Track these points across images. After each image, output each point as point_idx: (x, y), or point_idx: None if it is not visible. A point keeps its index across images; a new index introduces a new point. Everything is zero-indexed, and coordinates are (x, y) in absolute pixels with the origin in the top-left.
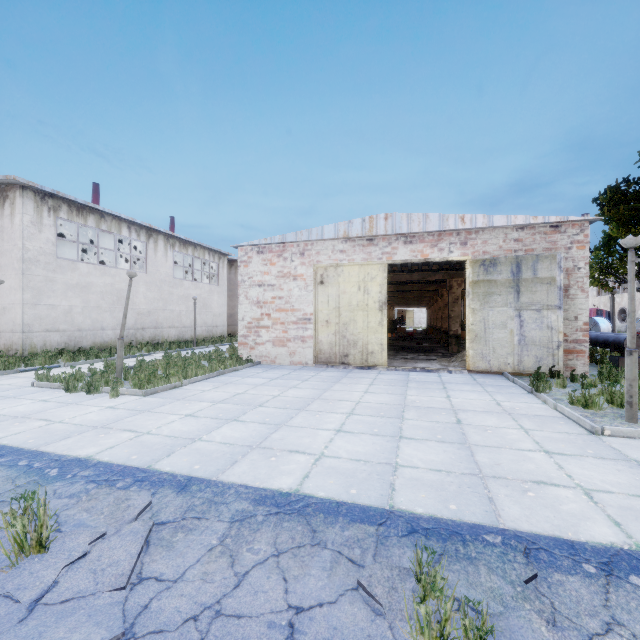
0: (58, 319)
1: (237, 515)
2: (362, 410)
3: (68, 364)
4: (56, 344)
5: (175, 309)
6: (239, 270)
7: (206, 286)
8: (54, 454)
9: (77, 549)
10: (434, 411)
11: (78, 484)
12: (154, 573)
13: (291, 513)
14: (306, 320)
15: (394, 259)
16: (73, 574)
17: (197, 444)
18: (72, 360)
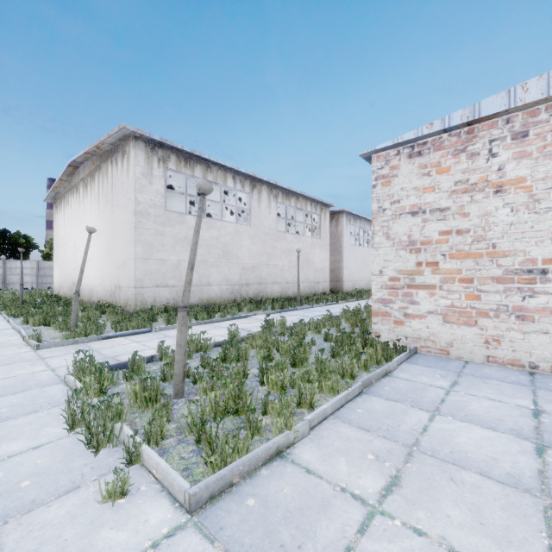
0: (167, 274)
1: None
2: None
3: (159, 328)
4: (165, 300)
5: (278, 264)
6: (373, 192)
7: (308, 239)
8: None
9: None
10: None
11: None
12: None
13: None
14: (531, 274)
15: None
16: None
17: None
18: (167, 322)
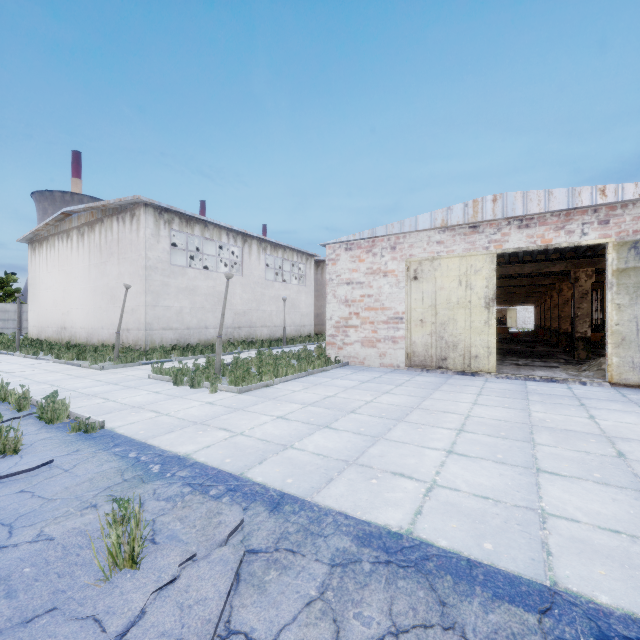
0: (171, 319)
1: (338, 556)
2: (475, 427)
3: (178, 359)
4: (170, 341)
5: (267, 309)
6: (327, 268)
7: (294, 287)
8: (158, 448)
9: (167, 570)
10: (577, 436)
11: (175, 485)
12: (244, 626)
13: (406, 566)
14: (397, 319)
15: (504, 247)
16: (160, 605)
17: (289, 452)
18: (181, 355)
